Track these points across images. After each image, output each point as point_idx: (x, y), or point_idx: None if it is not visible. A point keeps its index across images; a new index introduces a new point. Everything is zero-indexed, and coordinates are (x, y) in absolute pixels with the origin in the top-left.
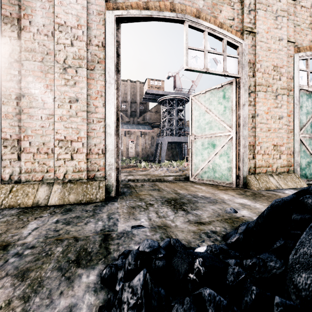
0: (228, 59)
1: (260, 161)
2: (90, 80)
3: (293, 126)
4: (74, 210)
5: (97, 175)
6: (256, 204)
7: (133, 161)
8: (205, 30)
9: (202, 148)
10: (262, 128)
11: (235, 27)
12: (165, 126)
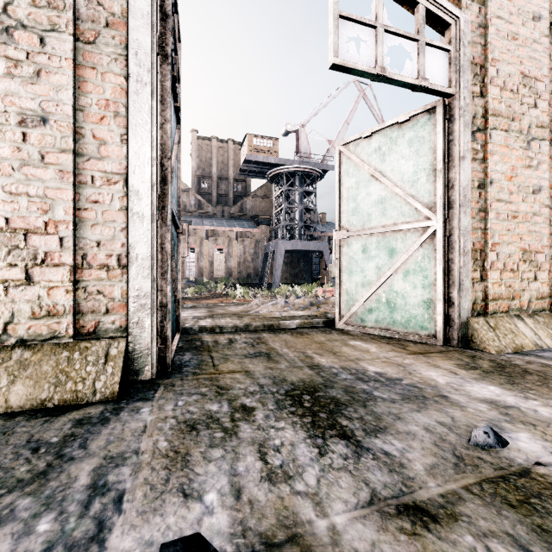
0: (429, 52)
1: (495, 285)
2: (84, 69)
3: None
4: None
5: (104, 324)
6: (534, 406)
7: (222, 286)
8: None
9: (364, 257)
10: (499, 212)
11: None
12: (281, 222)
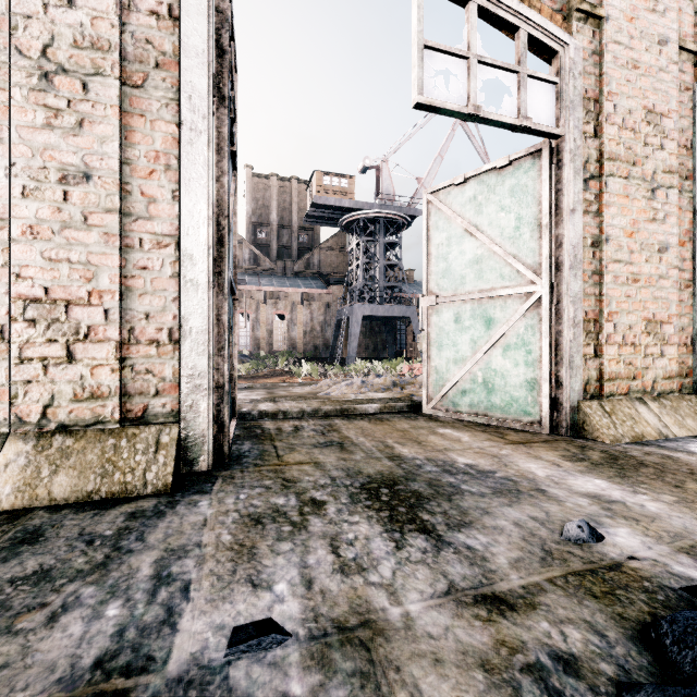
0: (532, 86)
1: (613, 362)
2: (131, 117)
3: (693, 271)
4: (49, 539)
5: (153, 407)
6: (641, 500)
7: (283, 361)
8: (472, 0)
9: (456, 329)
10: (617, 275)
11: (549, 0)
12: (358, 282)
